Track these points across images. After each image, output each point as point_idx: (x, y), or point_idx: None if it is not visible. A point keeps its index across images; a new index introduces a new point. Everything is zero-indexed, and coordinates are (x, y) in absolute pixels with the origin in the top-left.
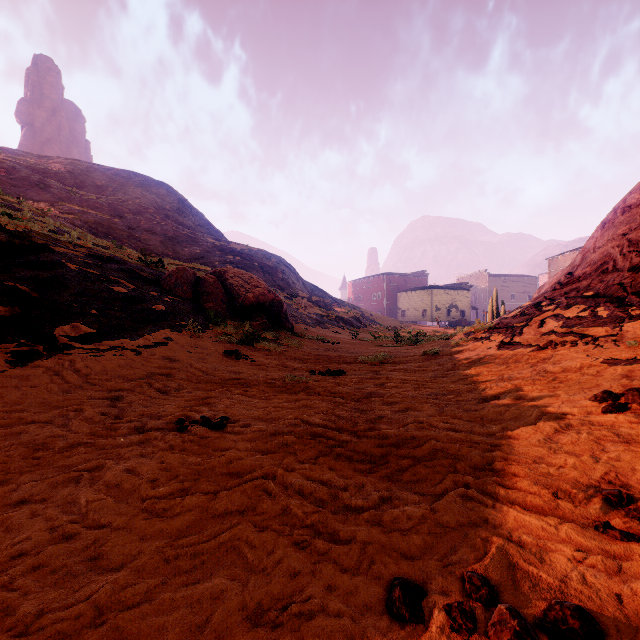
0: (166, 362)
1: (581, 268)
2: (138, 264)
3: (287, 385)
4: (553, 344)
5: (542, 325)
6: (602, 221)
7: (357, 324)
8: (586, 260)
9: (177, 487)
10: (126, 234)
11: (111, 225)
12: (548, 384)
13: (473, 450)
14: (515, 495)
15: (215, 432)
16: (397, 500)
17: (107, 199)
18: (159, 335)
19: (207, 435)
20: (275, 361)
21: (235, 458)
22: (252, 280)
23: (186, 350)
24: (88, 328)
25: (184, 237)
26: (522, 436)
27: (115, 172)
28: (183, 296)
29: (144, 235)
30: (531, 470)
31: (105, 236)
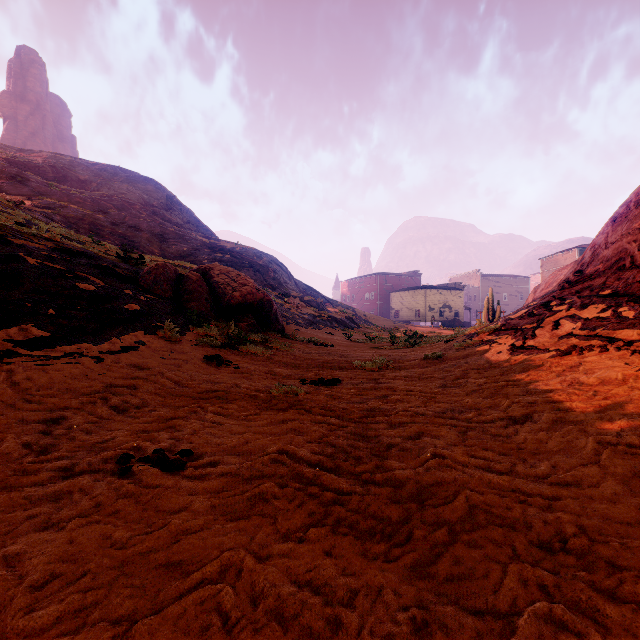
0: (132, 371)
1: (592, 265)
2: (114, 260)
3: (273, 399)
4: (578, 349)
5: (557, 327)
6: (612, 216)
7: (351, 324)
8: (598, 257)
9: (72, 605)
10: (109, 230)
11: (93, 221)
12: (589, 400)
13: (528, 509)
14: (635, 619)
15: (168, 477)
16: (440, 632)
17: (90, 194)
18: (129, 338)
19: (155, 483)
20: (262, 367)
21: (184, 531)
22: (239, 278)
23: (159, 356)
24: (40, 331)
25: (171, 234)
26: (586, 482)
27: (100, 167)
28: (163, 295)
29: (129, 231)
30: (631, 554)
31: (86, 232)
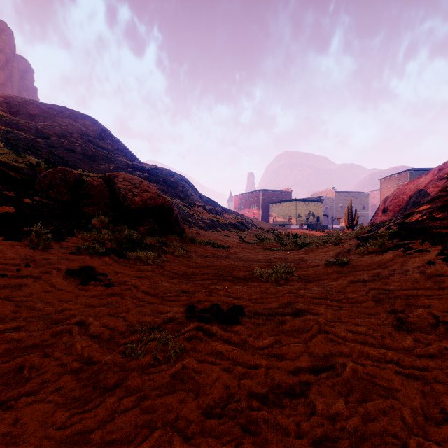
0: None
1: None
2: (18, 166)
3: (117, 380)
4: None
5: None
6: None
7: (242, 227)
8: None
9: None
10: (47, 151)
11: (33, 143)
12: None
13: None
14: None
15: None
16: None
17: (36, 124)
18: None
19: None
20: (144, 282)
21: None
22: (142, 184)
23: None
24: None
25: (101, 156)
26: None
27: (49, 106)
28: (59, 198)
29: (64, 153)
30: None
31: (24, 151)
